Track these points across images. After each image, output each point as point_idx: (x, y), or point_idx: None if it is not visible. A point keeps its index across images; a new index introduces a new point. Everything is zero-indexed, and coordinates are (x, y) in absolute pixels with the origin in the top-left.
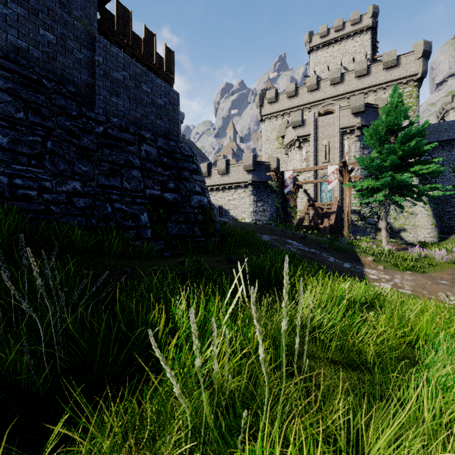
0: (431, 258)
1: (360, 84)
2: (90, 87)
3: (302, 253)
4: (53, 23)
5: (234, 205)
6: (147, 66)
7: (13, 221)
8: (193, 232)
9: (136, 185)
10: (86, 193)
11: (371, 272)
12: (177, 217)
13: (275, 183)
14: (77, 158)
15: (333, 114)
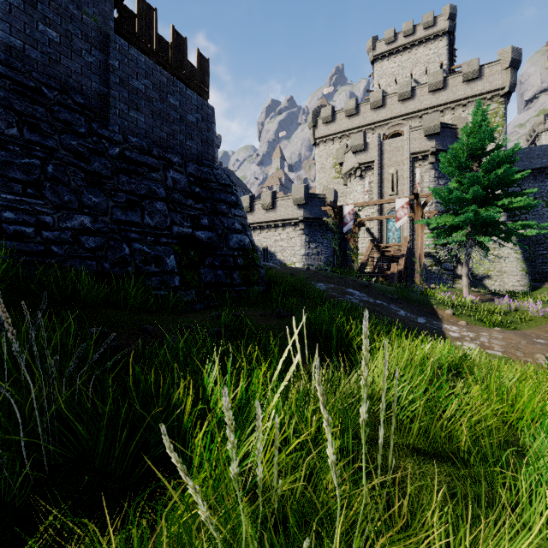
0: (523, 311)
1: (435, 100)
2: (103, 98)
3: (366, 305)
4: (56, 16)
5: (281, 247)
6: (176, 77)
7: (2, 265)
8: (231, 280)
9: (161, 220)
10: (97, 231)
11: (451, 329)
12: (212, 261)
13: (331, 219)
14: (86, 187)
15: (401, 137)
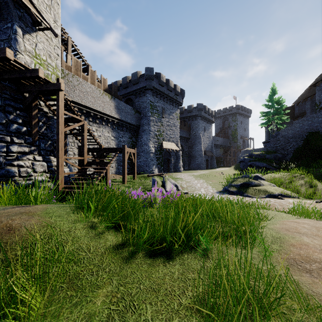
0: None
1: None
2: None
3: None
4: None
5: None
6: None
7: None
8: None
9: None
10: None
11: None
12: None
13: None
14: None
15: None
